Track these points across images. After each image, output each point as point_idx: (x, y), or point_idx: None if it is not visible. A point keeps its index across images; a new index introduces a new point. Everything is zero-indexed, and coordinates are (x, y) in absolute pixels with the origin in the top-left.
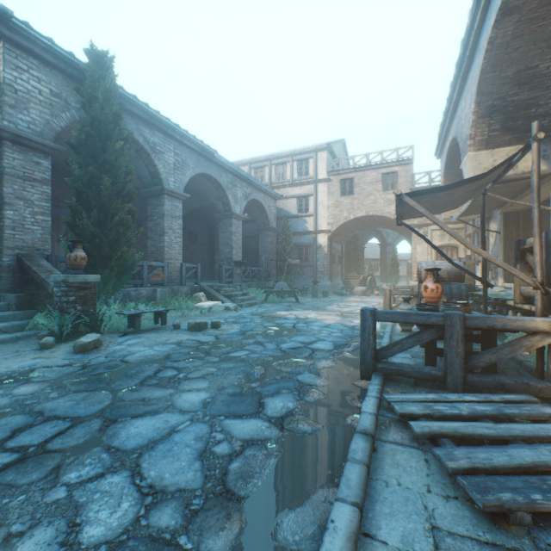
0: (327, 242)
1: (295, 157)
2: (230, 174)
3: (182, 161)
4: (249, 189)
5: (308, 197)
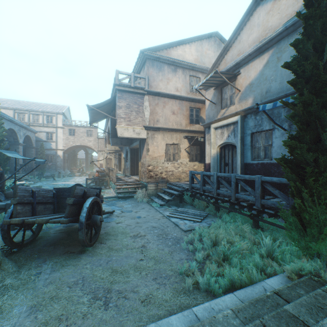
0: (63, 154)
1: (45, 114)
2: (19, 126)
3: (3, 125)
4: (25, 131)
5: (53, 133)
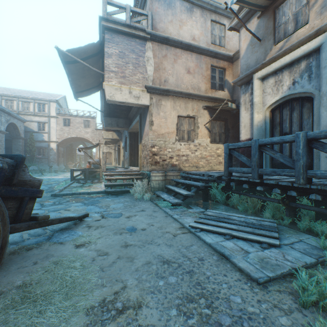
0: (56, 147)
1: (37, 101)
2: None
3: None
4: (9, 117)
5: (45, 123)
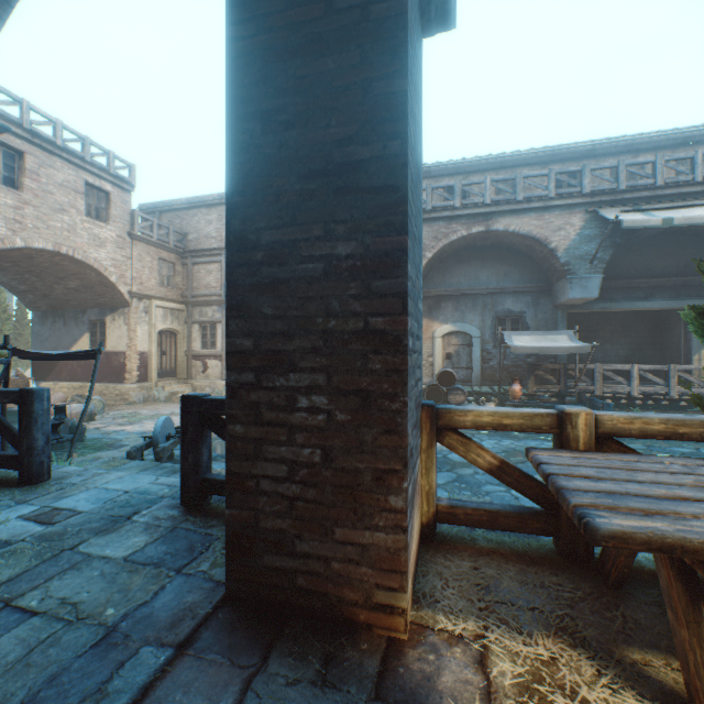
0: None
1: None
2: None
3: None
4: None
5: None
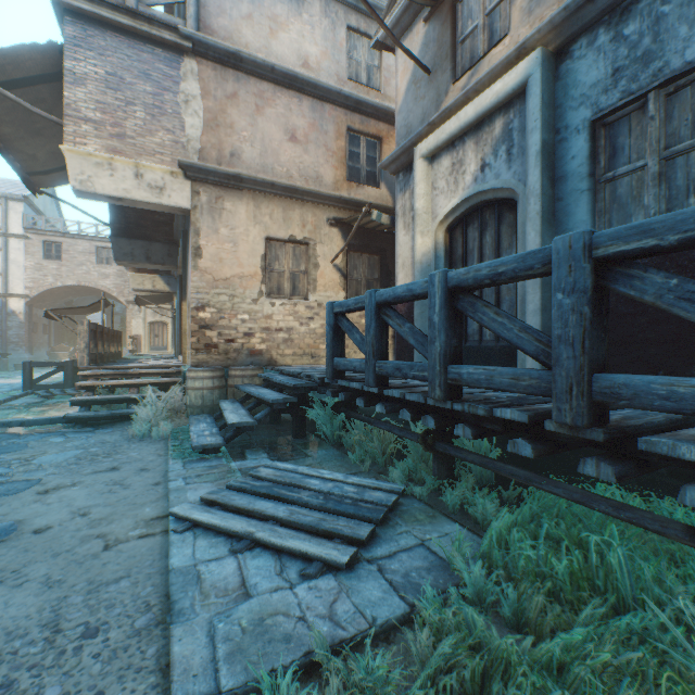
0: (25, 308)
1: None
2: None
3: None
4: None
5: None
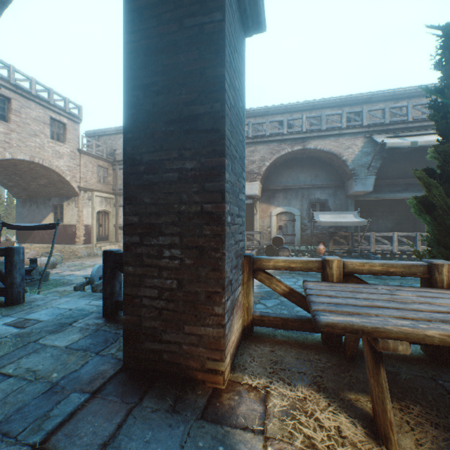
0: None
1: None
2: None
3: None
4: None
5: None
